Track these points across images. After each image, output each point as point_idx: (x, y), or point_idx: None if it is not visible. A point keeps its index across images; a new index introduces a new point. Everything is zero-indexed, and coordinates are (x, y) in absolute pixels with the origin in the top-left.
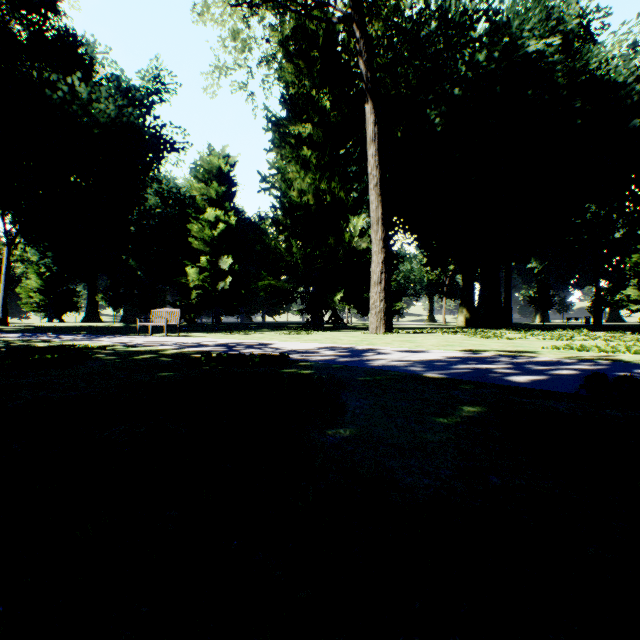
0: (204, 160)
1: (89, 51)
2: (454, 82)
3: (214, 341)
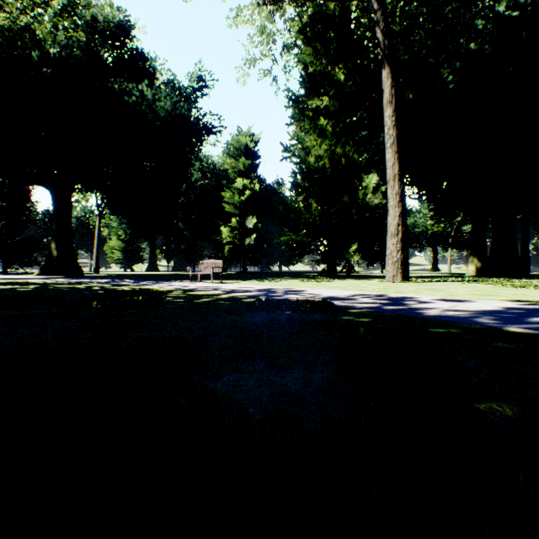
0: (234, 140)
1: (152, 64)
2: (471, 37)
3: (252, 287)
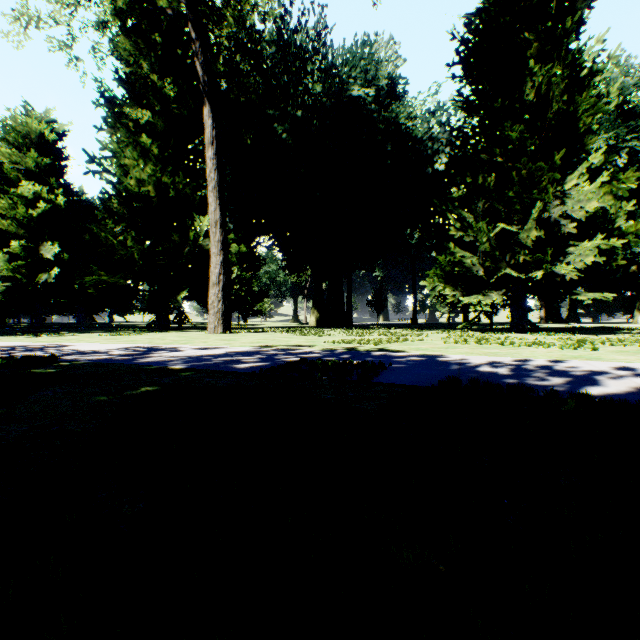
0: (17, 120)
1: None
2: (295, 105)
3: None
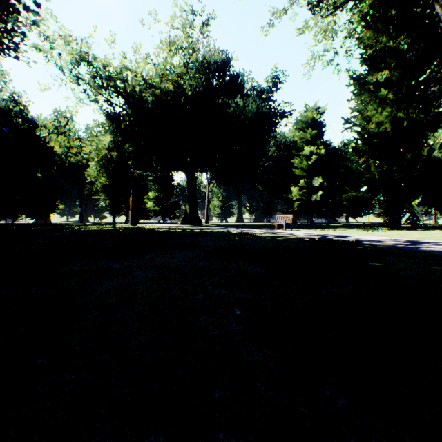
0: (302, 116)
1: (241, 79)
2: None
3: (313, 233)
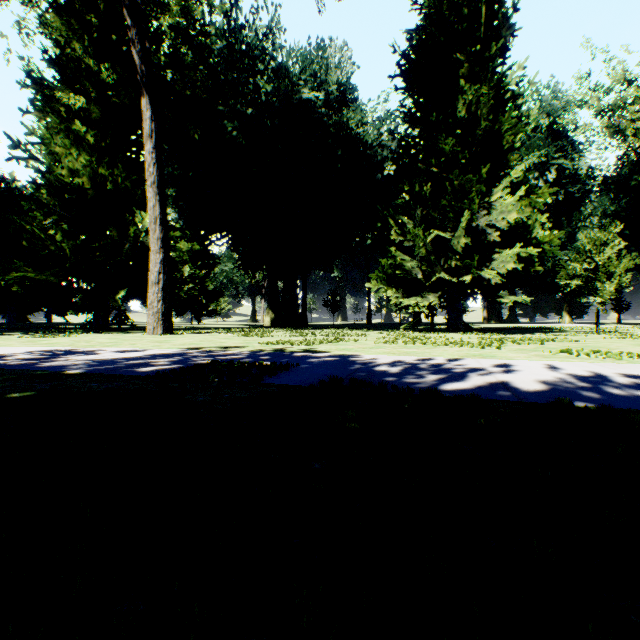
0: None
1: None
2: (244, 103)
3: None
